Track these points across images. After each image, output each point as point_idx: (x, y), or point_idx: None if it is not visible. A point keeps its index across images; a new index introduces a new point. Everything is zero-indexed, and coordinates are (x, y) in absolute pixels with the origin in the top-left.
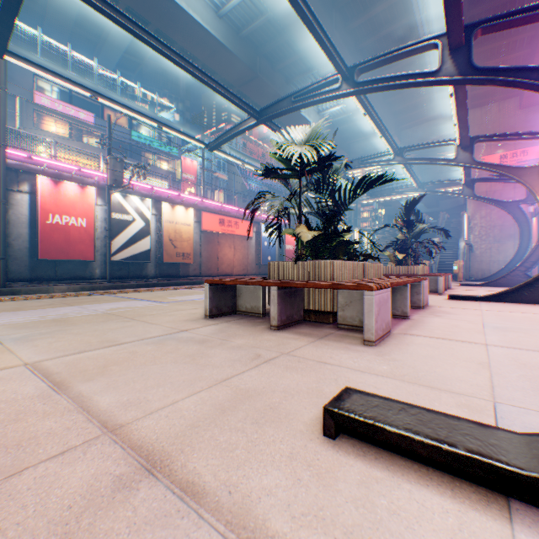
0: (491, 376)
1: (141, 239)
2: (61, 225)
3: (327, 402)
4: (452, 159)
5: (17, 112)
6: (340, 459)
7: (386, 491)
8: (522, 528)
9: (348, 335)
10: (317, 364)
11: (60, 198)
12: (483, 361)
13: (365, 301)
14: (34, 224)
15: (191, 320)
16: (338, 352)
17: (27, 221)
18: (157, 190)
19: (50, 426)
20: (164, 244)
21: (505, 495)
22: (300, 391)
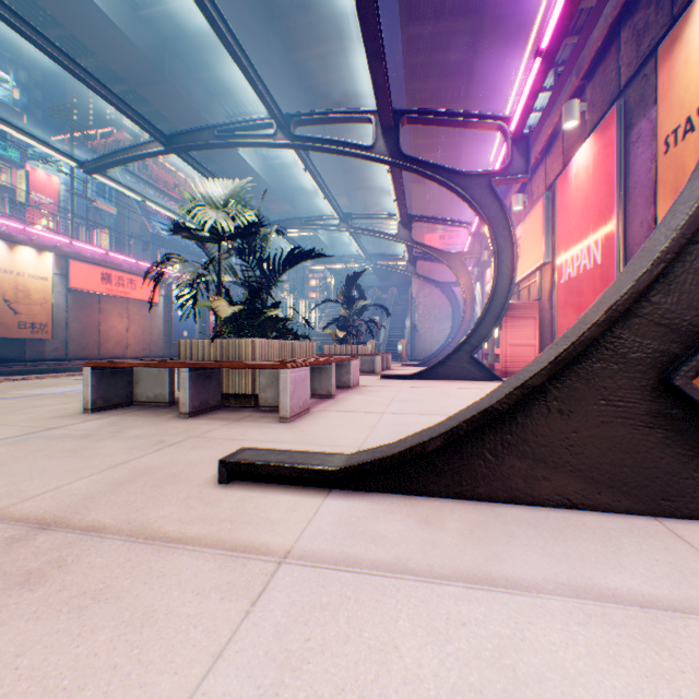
0: (371, 433)
1: None
2: None
3: (223, 457)
4: (395, 235)
5: None
6: (229, 492)
7: (256, 500)
8: (331, 498)
9: (268, 416)
10: (227, 441)
11: None
12: (373, 424)
13: (281, 380)
14: None
15: (64, 416)
16: (252, 430)
17: None
18: None
19: None
20: None
21: (332, 488)
22: (204, 461)
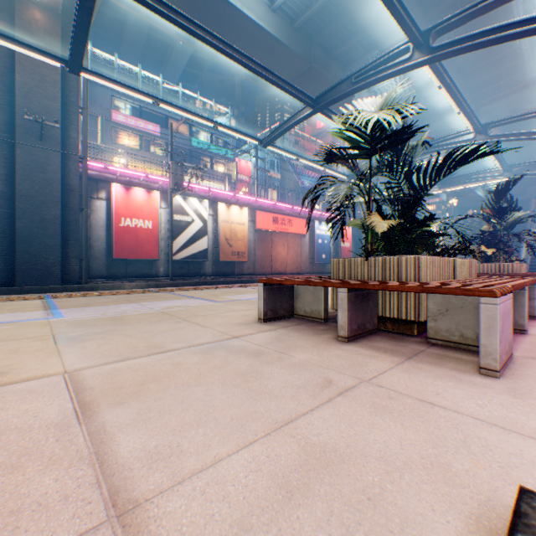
0: None
1: (199, 239)
2: (131, 227)
3: None
4: None
5: (99, 130)
6: None
7: None
8: None
9: (447, 356)
10: (419, 405)
11: (130, 203)
12: None
13: (481, 312)
14: (109, 227)
15: (244, 323)
16: (444, 384)
17: (104, 225)
18: (214, 192)
19: (46, 488)
20: (220, 243)
21: None
22: (409, 462)
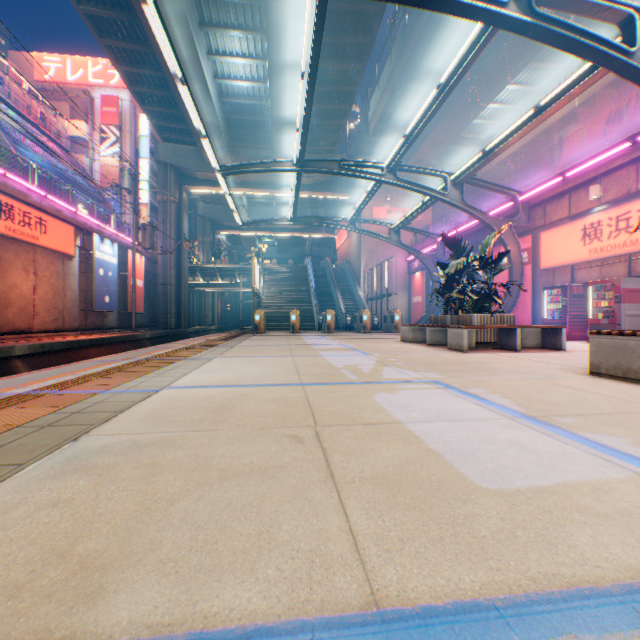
0: None
1: None
2: None
3: None
4: (445, 194)
5: None
6: None
7: None
8: None
9: None
10: None
11: None
12: None
13: None
14: None
15: None
16: None
17: None
18: None
19: None
20: None
21: None
22: None
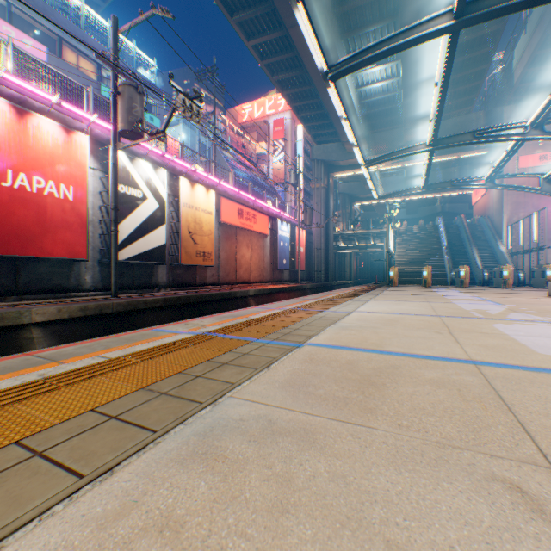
0: None
1: (153, 228)
2: (28, 192)
3: None
4: None
5: None
6: None
7: None
8: None
9: None
10: None
11: (26, 142)
12: None
13: None
14: None
15: None
16: None
17: None
18: (168, 159)
19: None
20: (182, 238)
21: None
22: None
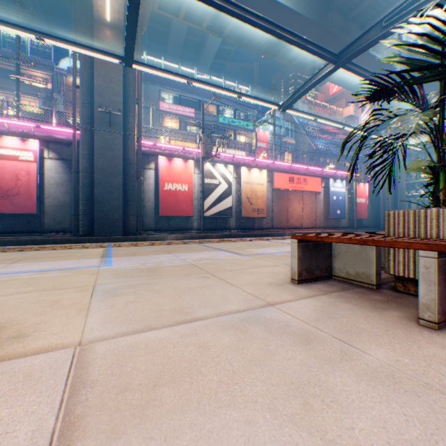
0: None
1: (224, 198)
2: (172, 190)
3: None
4: None
5: (150, 118)
6: None
7: None
8: None
9: None
10: None
11: (171, 171)
12: None
13: None
14: (157, 191)
15: (275, 284)
16: None
17: (153, 189)
18: (237, 158)
19: None
20: (242, 202)
21: None
22: None
